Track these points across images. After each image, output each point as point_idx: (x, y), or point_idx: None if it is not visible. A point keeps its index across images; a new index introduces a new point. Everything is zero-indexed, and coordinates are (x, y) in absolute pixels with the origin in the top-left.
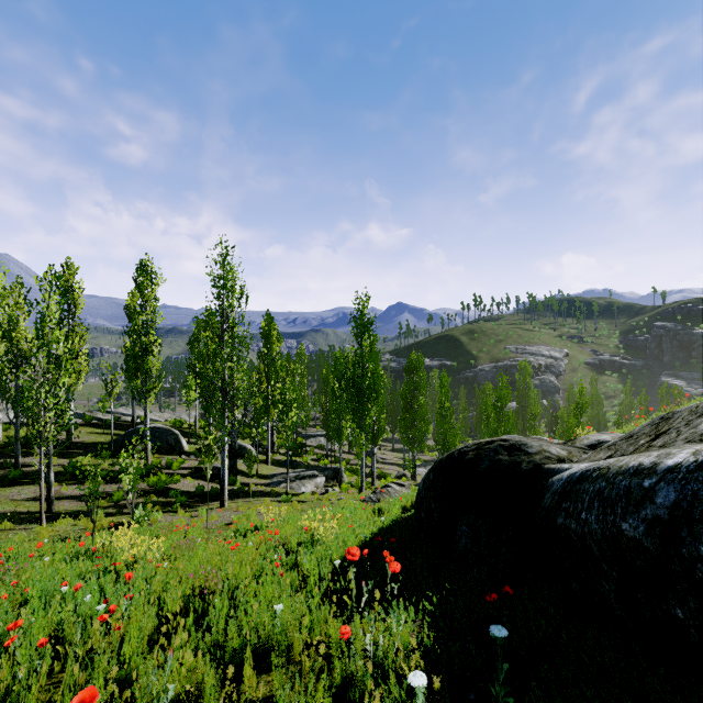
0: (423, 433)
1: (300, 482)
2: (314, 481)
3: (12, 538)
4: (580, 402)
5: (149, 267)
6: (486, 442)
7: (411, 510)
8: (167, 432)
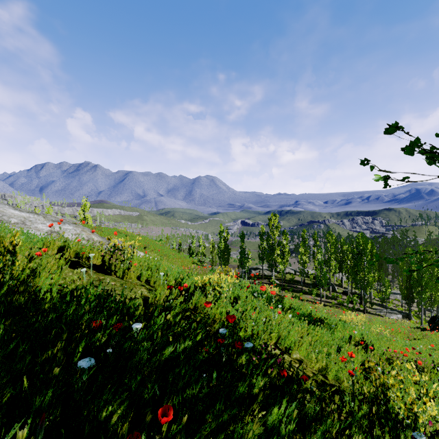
0: None
1: (389, 314)
2: (396, 315)
3: (323, 307)
4: None
5: (331, 233)
6: None
7: None
8: (330, 283)
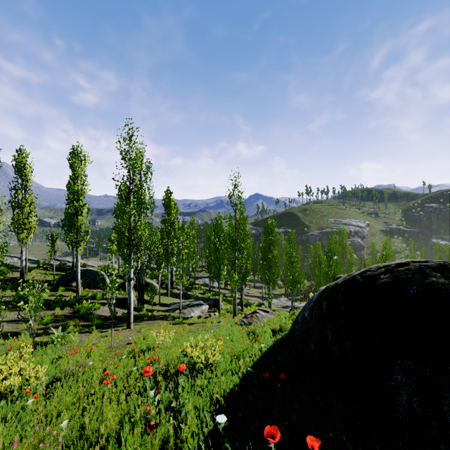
0: (276, 275)
1: (190, 309)
2: (200, 308)
3: None
4: (384, 254)
5: (80, 151)
6: (395, 264)
7: (280, 333)
8: (96, 273)
